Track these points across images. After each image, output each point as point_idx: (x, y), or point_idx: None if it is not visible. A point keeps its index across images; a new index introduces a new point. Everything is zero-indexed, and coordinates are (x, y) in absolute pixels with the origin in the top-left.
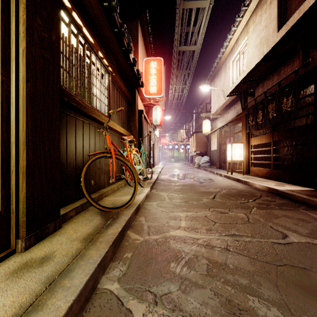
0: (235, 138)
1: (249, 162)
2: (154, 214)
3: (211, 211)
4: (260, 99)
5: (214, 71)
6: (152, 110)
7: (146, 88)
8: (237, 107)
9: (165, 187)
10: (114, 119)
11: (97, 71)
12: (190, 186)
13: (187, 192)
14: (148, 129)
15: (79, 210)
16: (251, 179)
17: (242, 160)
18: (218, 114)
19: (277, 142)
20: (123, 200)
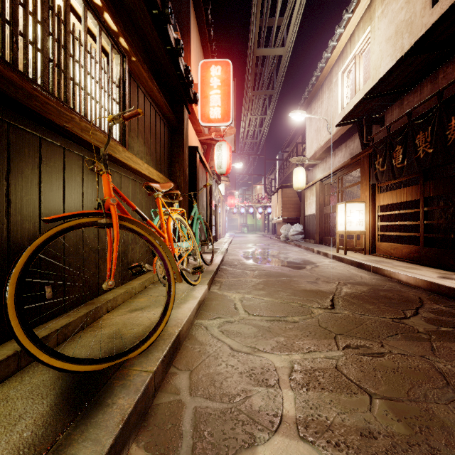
0: (344, 196)
1: (374, 234)
2: (214, 362)
3: (343, 349)
4: (395, 128)
5: (311, 91)
6: (214, 149)
7: (204, 111)
8: (351, 144)
9: (236, 281)
10: (138, 152)
11: (94, 45)
12: (280, 277)
13: (279, 292)
14: (208, 181)
15: (1, 374)
16: (385, 264)
17: (363, 231)
18: (317, 159)
19: (430, 199)
20: (144, 322)
